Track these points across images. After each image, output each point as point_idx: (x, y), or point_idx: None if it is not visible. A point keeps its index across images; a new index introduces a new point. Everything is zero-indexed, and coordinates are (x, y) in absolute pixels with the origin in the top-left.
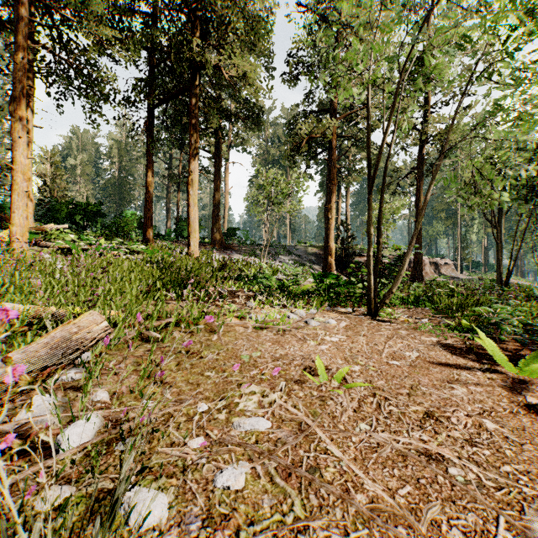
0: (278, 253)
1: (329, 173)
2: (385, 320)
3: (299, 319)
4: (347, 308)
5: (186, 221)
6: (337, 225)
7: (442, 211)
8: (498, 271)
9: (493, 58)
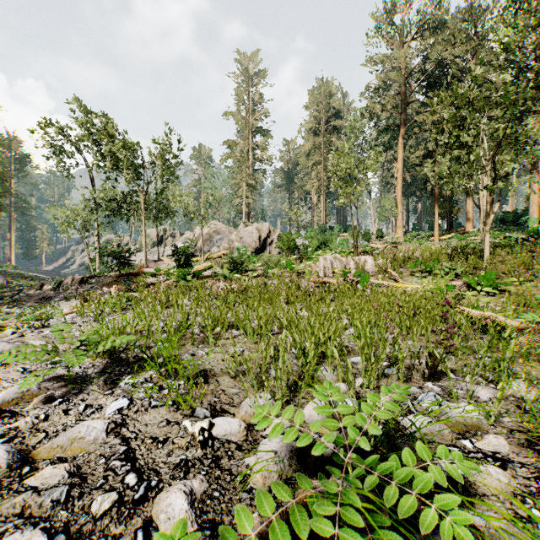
0: None
1: None
2: None
3: None
4: None
5: None
6: None
7: None
8: None
9: None
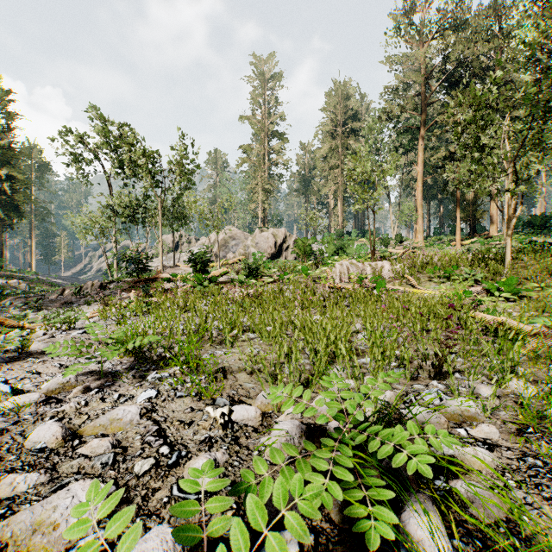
0: None
1: None
2: None
3: None
4: None
5: None
6: None
7: None
8: None
9: None
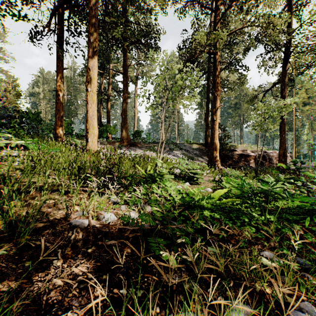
0: (172, 148)
1: (214, 83)
2: None
3: None
4: None
5: (106, 126)
6: None
7: None
8: None
9: None
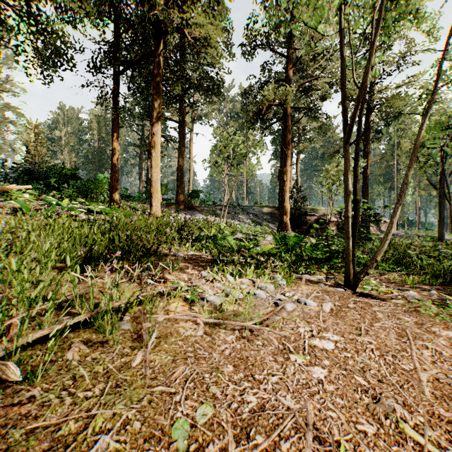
0: (237, 213)
1: (284, 139)
2: (367, 294)
3: (267, 296)
4: (316, 275)
5: None
6: (290, 188)
7: (380, 176)
8: (439, 229)
9: (437, 31)
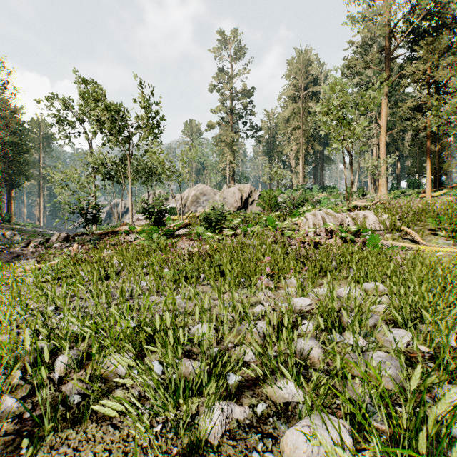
0: None
1: None
2: None
3: None
4: None
5: None
6: None
7: None
8: None
9: None
